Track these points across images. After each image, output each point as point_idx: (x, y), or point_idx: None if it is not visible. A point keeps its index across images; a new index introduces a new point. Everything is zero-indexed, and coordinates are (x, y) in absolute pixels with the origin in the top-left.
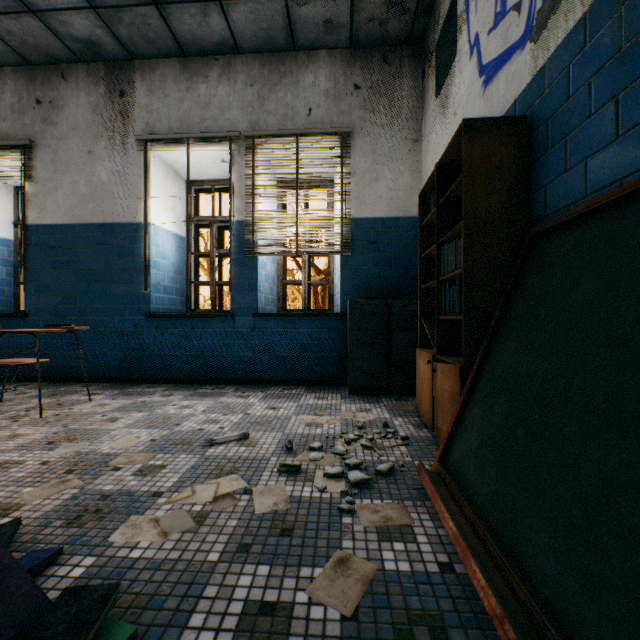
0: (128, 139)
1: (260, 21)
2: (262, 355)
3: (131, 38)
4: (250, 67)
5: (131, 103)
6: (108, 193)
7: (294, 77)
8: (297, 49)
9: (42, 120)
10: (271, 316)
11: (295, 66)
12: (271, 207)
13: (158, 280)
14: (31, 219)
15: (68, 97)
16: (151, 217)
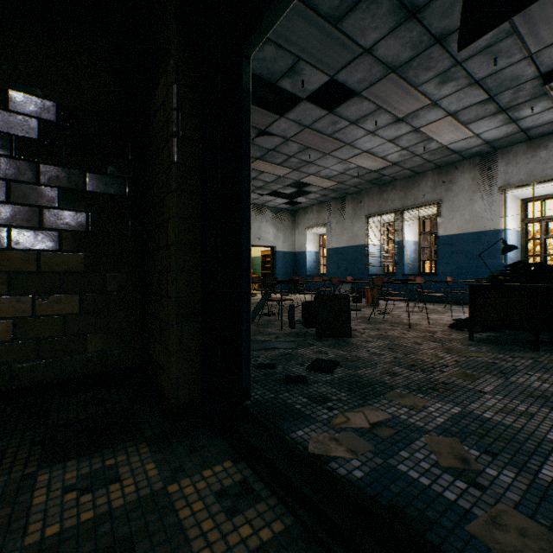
0: (492, 189)
1: None
2: None
3: (500, 145)
4: None
5: (494, 172)
6: (480, 217)
7: None
8: None
9: (444, 190)
10: None
11: None
12: None
13: (508, 256)
14: (439, 233)
15: (458, 177)
16: (506, 225)
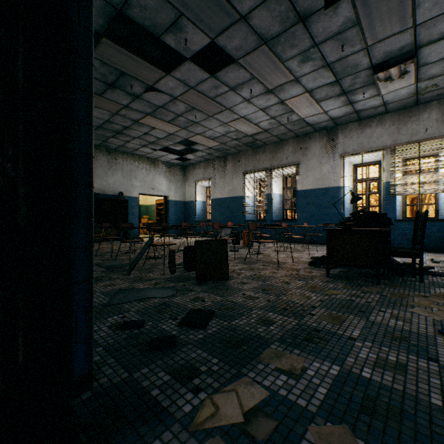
0: (335, 156)
1: (401, 104)
2: (398, 237)
3: (340, 122)
4: (392, 117)
5: (336, 142)
6: (326, 176)
7: (416, 117)
8: (418, 104)
9: (302, 154)
10: (404, 221)
11: (417, 112)
12: (399, 172)
13: (346, 207)
14: (298, 188)
15: (311, 145)
16: (344, 184)
